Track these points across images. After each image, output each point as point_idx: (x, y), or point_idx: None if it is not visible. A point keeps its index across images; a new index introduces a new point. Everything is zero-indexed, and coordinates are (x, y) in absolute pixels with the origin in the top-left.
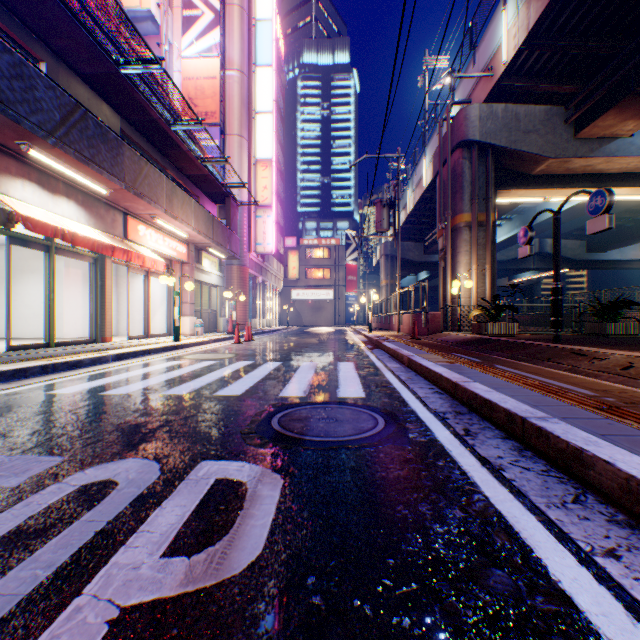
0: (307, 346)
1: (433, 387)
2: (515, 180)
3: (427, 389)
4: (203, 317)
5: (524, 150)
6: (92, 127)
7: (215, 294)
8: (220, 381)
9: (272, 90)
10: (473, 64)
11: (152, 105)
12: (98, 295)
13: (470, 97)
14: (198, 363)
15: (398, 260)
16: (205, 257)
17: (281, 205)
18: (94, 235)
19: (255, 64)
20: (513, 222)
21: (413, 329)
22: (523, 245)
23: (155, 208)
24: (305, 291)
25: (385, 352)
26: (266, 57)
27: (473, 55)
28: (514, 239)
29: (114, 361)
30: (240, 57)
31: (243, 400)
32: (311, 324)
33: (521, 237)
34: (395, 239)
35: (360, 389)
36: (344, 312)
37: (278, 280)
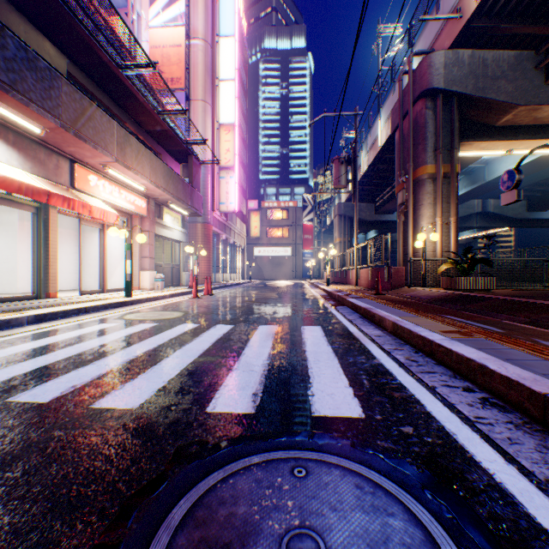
0: (266, 302)
1: (468, 385)
2: (478, 132)
3: (463, 391)
4: (165, 271)
5: (492, 97)
6: (12, 48)
7: (178, 249)
8: (132, 364)
9: (234, 59)
10: (436, 12)
11: (99, 43)
12: (41, 247)
13: (432, 47)
14: (131, 327)
15: (356, 216)
16: (167, 213)
17: (244, 170)
18: (26, 179)
19: (218, 35)
20: (461, 182)
21: (377, 284)
22: (508, 190)
23: (103, 154)
24: (266, 248)
25: (352, 310)
26: (229, 28)
27: (436, 2)
28: (461, 199)
29: (32, 324)
30: (204, 27)
31: (132, 428)
32: (271, 278)
33: (505, 181)
34: (353, 195)
35: (347, 389)
36: (301, 267)
37: (241, 238)
